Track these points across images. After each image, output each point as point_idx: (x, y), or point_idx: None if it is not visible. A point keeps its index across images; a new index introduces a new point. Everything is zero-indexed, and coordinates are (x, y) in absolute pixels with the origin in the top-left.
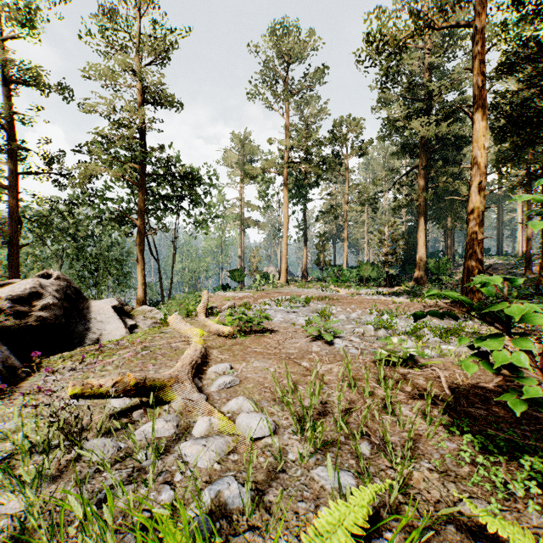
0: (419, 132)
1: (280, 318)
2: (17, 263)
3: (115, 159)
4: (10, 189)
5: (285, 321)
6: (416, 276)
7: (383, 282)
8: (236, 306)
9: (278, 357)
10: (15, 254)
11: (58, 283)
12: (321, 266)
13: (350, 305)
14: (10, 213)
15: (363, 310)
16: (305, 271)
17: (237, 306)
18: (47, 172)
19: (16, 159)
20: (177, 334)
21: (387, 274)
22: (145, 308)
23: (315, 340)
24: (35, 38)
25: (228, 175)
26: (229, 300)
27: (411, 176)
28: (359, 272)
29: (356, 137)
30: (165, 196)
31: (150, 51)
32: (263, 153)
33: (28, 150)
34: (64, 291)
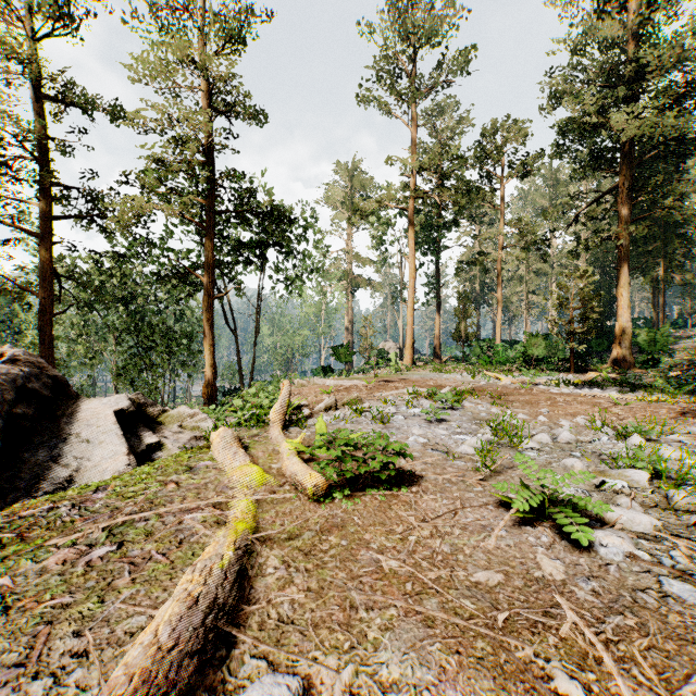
0: (628, 128)
1: (420, 437)
2: (49, 337)
3: (175, 193)
4: (40, 238)
5: (430, 444)
6: (614, 355)
7: (562, 364)
8: (338, 405)
9: (454, 613)
10: (47, 325)
11: (4, 371)
12: (462, 341)
13: (536, 406)
14: (41, 270)
15: (571, 421)
16: (437, 347)
17: (341, 405)
18: (88, 214)
19: (48, 197)
20: (213, 478)
21: (571, 352)
22: (183, 411)
23: (525, 519)
24: (71, 33)
25: (331, 219)
26: (329, 393)
27: (605, 202)
28: (526, 349)
29: (515, 153)
30: (242, 243)
31: (220, 37)
32: (378, 185)
33: (65, 186)
34: (20, 384)
